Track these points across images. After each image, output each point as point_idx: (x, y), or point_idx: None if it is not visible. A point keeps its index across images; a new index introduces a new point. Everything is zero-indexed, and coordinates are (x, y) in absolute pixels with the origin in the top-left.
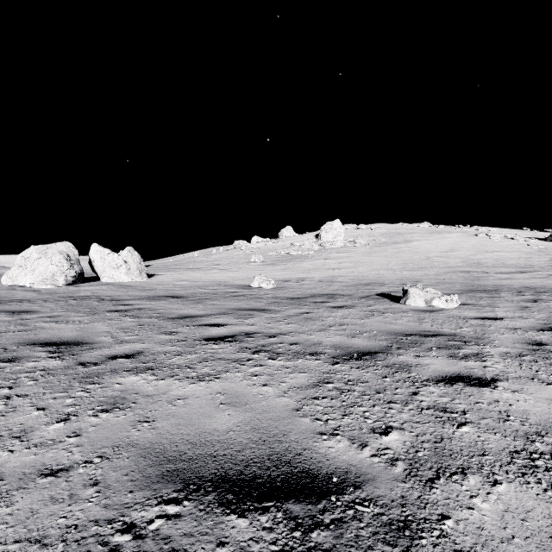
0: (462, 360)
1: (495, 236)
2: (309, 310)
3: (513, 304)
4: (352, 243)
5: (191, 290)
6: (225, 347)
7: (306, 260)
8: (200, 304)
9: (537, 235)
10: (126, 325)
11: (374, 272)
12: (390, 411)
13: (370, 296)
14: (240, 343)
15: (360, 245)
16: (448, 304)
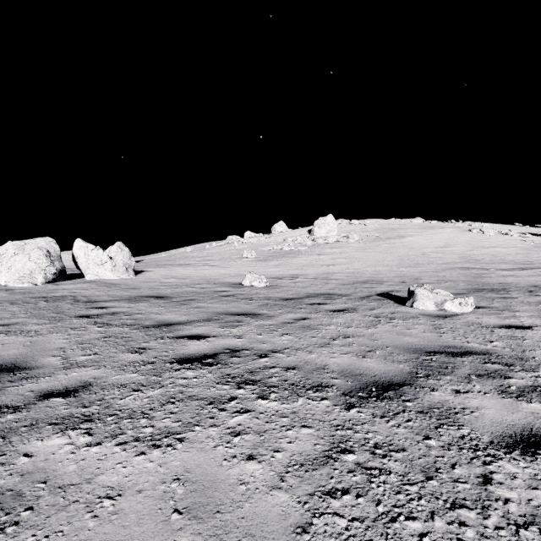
0: (522, 401)
1: (489, 232)
2: (305, 315)
3: (533, 308)
4: (345, 239)
5: (178, 288)
6: (202, 374)
7: (299, 256)
8: (184, 307)
9: (530, 230)
10: (88, 337)
11: (370, 269)
12: (464, 534)
13: (370, 296)
14: (222, 368)
15: (353, 240)
16: (462, 307)
